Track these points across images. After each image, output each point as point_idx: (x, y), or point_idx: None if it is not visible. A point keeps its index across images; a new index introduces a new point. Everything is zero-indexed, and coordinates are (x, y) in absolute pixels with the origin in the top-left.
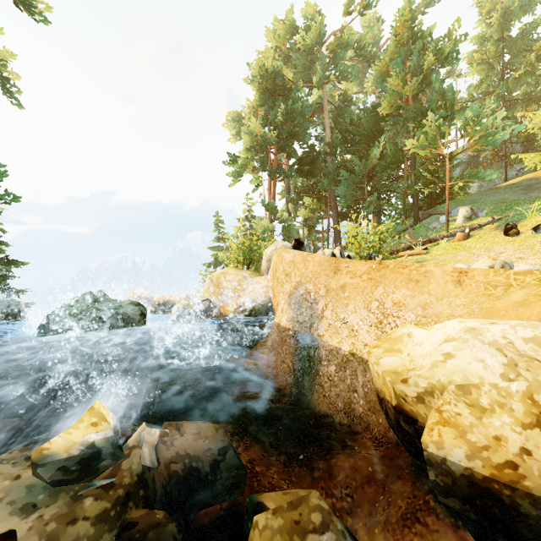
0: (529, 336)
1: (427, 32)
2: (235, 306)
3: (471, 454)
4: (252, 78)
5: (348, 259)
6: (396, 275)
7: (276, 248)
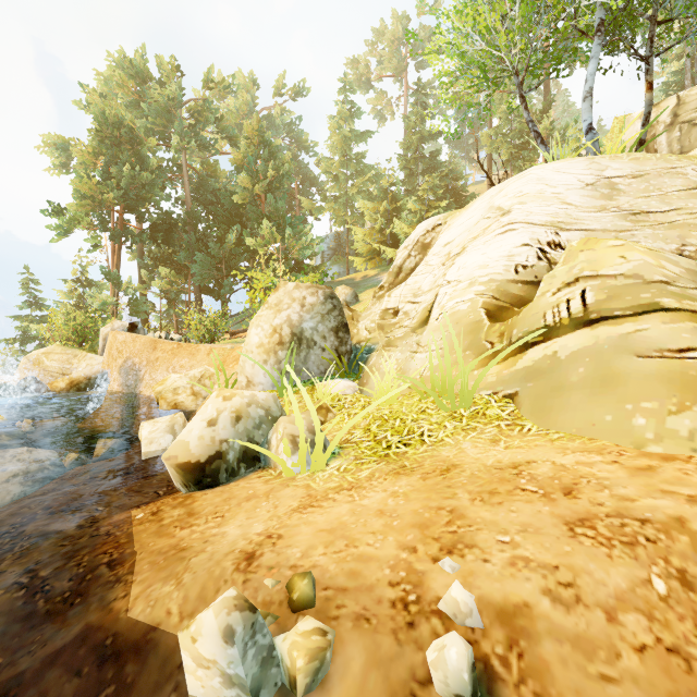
0: (201, 371)
1: (276, 142)
2: (66, 382)
3: (168, 405)
4: (87, 103)
5: (162, 341)
6: (185, 351)
7: (115, 327)
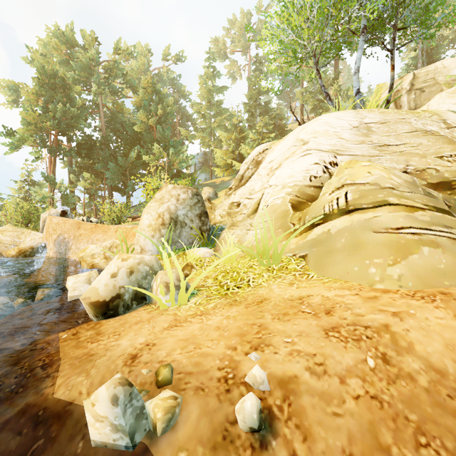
0: (110, 242)
1: (163, 91)
2: (16, 251)
3: (87, 265)
4: (32, 59)
5: (84, 223)
6: (100, 230)
7: (51, 213)
